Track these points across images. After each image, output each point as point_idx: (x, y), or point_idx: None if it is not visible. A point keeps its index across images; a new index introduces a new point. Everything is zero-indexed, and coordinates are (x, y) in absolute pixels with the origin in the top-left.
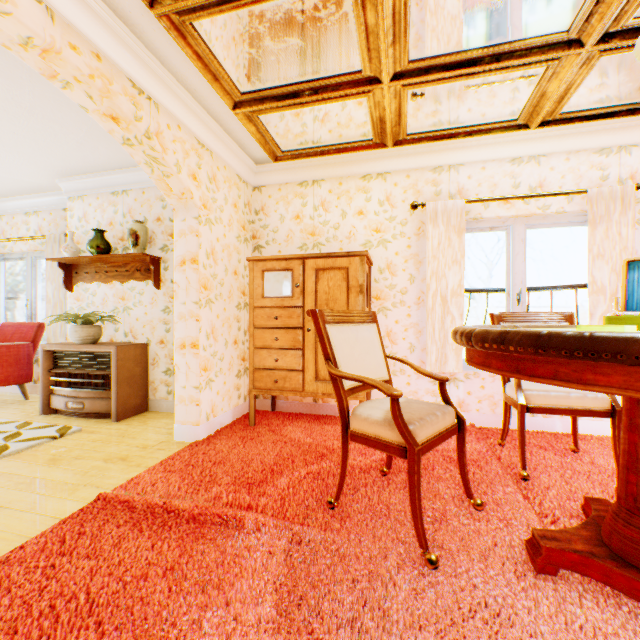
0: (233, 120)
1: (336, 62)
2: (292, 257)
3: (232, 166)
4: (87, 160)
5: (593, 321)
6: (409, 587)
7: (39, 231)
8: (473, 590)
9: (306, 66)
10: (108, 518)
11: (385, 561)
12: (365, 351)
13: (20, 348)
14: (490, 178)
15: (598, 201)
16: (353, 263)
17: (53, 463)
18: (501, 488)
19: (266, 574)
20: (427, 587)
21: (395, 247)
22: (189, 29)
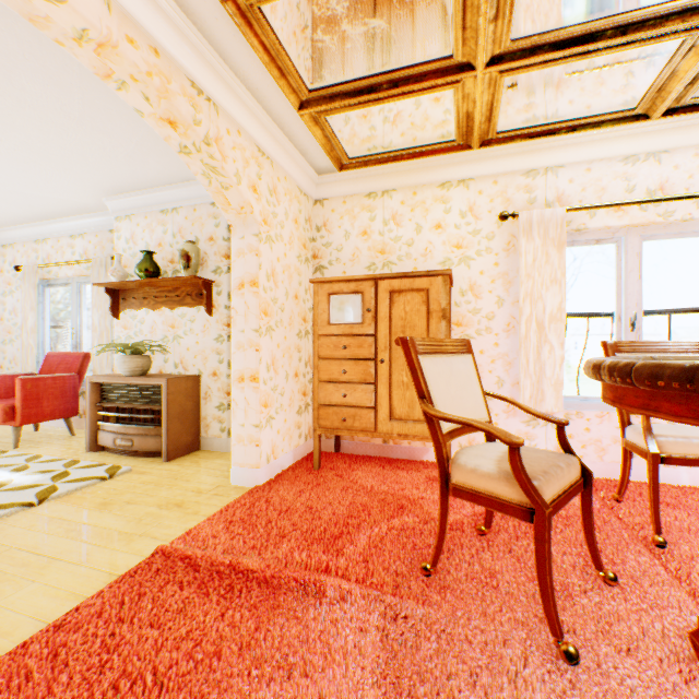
0: (297, 123)
1: (423, 46)
2: (362, 278)
3: (293, 177)
4: (136, 176)
5: None
6: (545, 688)
7: (85, 255)
8: (631, 697)
9: (387, 53)
10: (169, 577)
11: (506, 649)
12: (461, 387)
13: (66, 380)
14: (597, 181)
15: None
16: (434, 284)
17: (104, 508)
18: (632, 557)
19: (361, 659)
20: (568, 689)
21: (479, 265)
22: (256, 15)
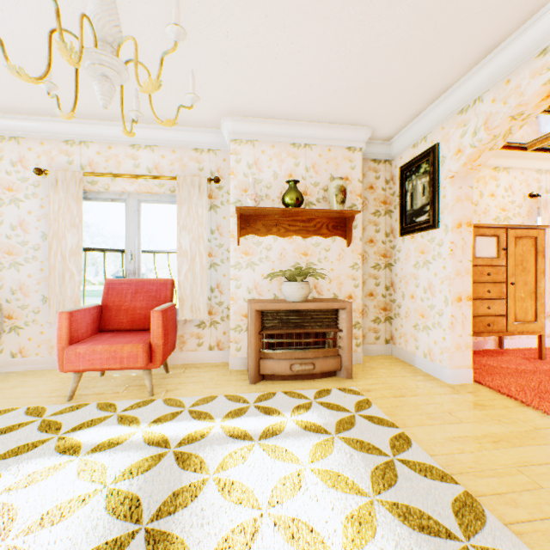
0: None
1: None
2: (498, 226)
3: None
4: (301, 107)
5: None
6: None
7: (154, 169)
8: None
9: None
10: None
11: None
12: None
13: (173, 310)
14: None
15: None
16: (539, 234)
17: (449, 421)
18: None
19: None
20: None
21: (514, 223)
22: None
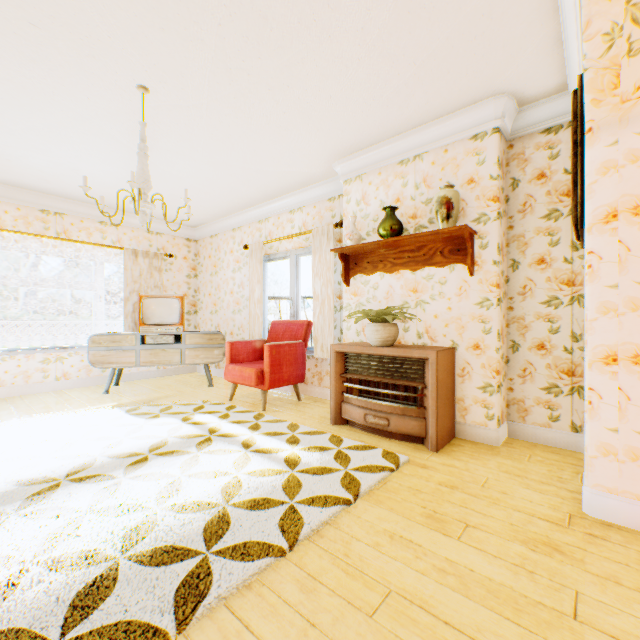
0: None
1: None
2: None
3: None
4: (384, 122)
5: None
6: None
7: (302, 227)
8: None
9: None
10: None
11: None
12: None
13: (296, 347)
14: None
15: None
16: None
17: (441, 527)
18: None
19: None
20: None
21: None
22: None
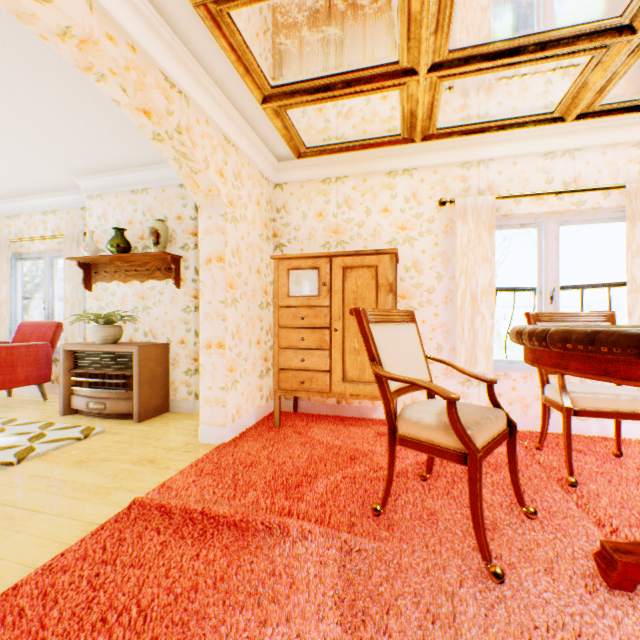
0: (260, 115)
1: (373, 53)
2: (319, 255)
3: (256, 163)
4: (108, 158)
5: (632, 321)
6: (476, 603)
7: (57, 230)
8: (546, 607)
9: (341, 57)
10: (147, 524)
11: (445, 573)
12: (406, 351)
13: (39, 348)
14: (521, 173)
15: (637, 196)
16: (382, 261)
17: (81, 465)
18: (549, 495)
19: (321, 586)
20: (496, 603)
21: (422, 245)
22: (225, 19)
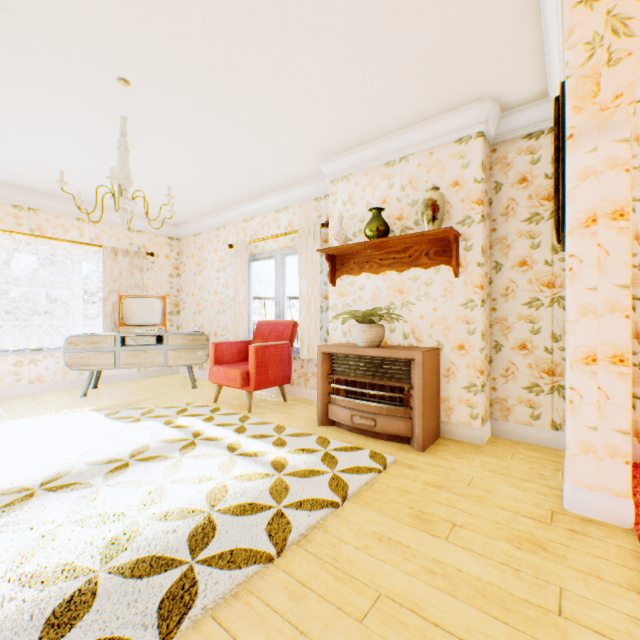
0: None
1: None
2: None
3: None
4: (371, 123)
5: None
6: None
7: (288, 227)
8: None
9: None
10: None
11: None
12: None
13: (282, 348)
14: None
15: None
16: None
17: (428, 528)
18: None
19: None
20: None
21: None
22: None
